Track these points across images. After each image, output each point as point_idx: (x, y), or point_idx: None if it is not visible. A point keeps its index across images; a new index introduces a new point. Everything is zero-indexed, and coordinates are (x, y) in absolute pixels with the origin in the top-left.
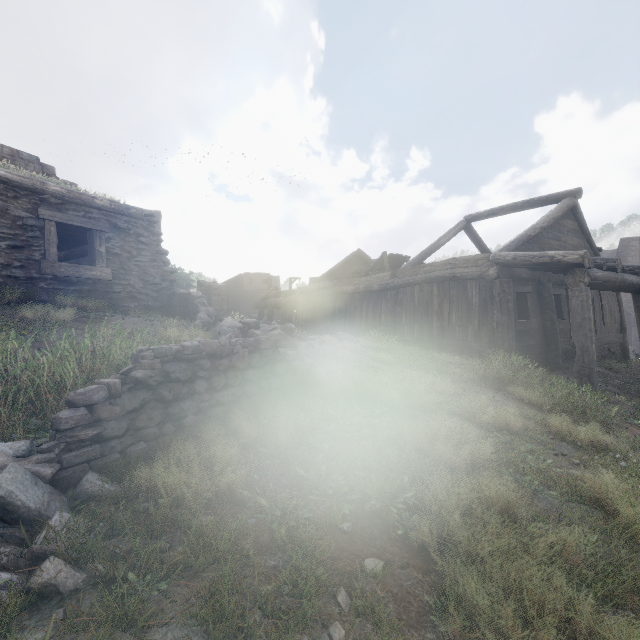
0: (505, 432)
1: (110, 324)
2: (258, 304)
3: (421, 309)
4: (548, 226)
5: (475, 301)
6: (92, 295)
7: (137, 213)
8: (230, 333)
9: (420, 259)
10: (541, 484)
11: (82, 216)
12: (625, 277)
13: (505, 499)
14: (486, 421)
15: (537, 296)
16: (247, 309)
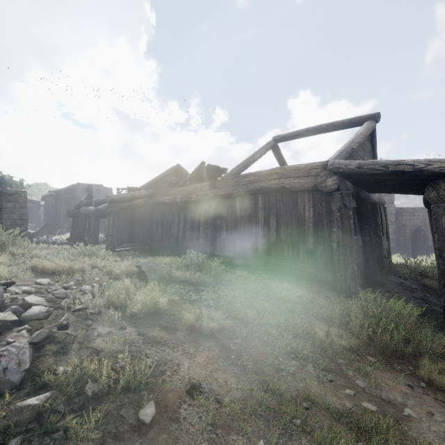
0: None
1: None
2: (71, 212)
3: (244, 223)
4: (361, 143)
5: (308, 216)
6: None
7: None
8: None
9: (238, 171)
10: None
11: None
12: None
13: None
14: None
15: (356, 211)
16: None
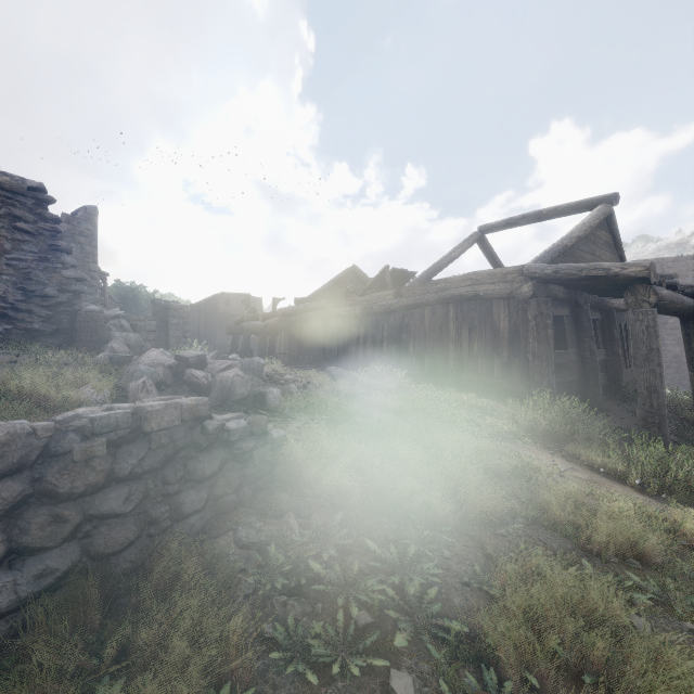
0: (636, 563)
1: None
2: (231, 329)
3: (433, 336)
4: (584, 236)
5: (503, 326)
6: None
7: (13, 183)
8: (145, 377)
9: (429, 275)
10: None
11: None
12: (683, 298)
13: None
14: (604, 545)
15: (573, 321)
16: (224, 335)
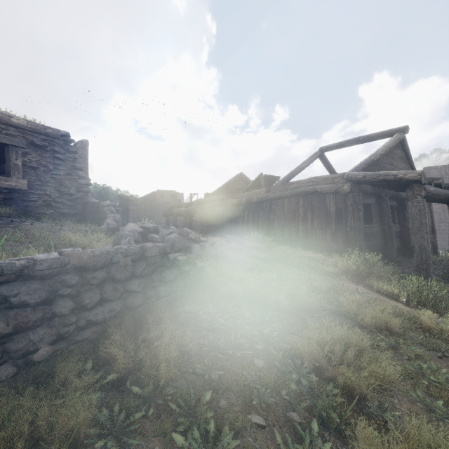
0: (386, 332)
1: (16, 229)
2: (166, 213)
3: (290, 216)
4: (385, 153)
5: (332, 210)
6: (7, 203)
7: (53, 133)
8: (129, 237)
9: (288, 179)
10: None
11: None
12: (447, 192)
13: None
14: (369, 322)
15: (378, 206)
16: (159, 216)
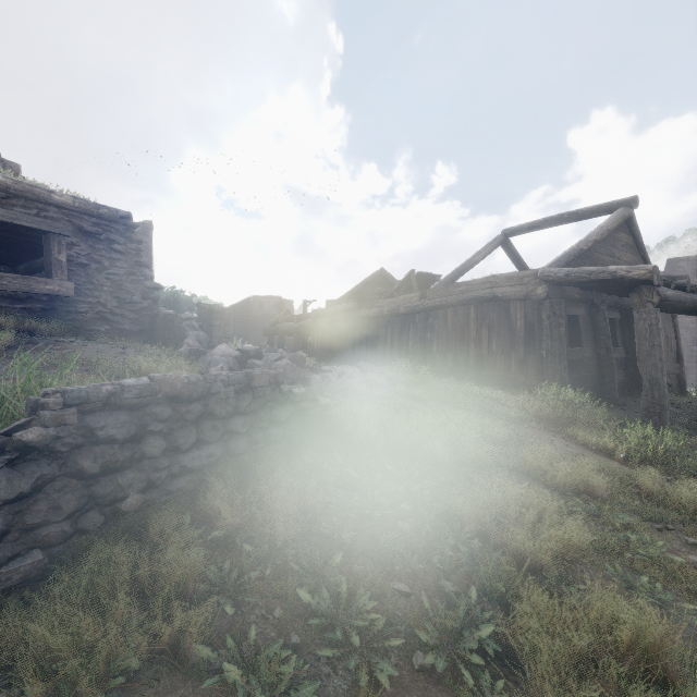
0: (586, 496)
1: (64, 352)
2: (267, 330)
3: (455, 335)
4: (602, 239)
5: (520, 325)
6: (47, 315)
7: (110, 214)
8: (222, 364)
9: (453, 278)
10: (664, 587)
11: (34, 215)
12: (694, 297)
13: (643, 639)
14: (561, 482)
15: (590, 320)
16: (257, 336)
